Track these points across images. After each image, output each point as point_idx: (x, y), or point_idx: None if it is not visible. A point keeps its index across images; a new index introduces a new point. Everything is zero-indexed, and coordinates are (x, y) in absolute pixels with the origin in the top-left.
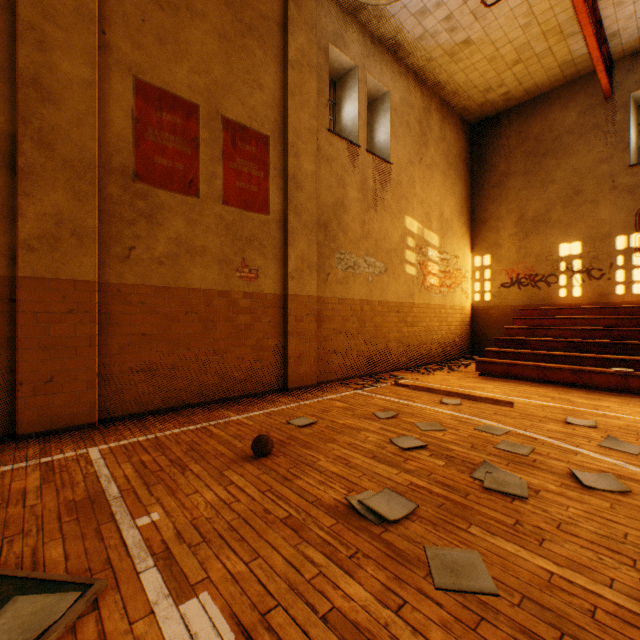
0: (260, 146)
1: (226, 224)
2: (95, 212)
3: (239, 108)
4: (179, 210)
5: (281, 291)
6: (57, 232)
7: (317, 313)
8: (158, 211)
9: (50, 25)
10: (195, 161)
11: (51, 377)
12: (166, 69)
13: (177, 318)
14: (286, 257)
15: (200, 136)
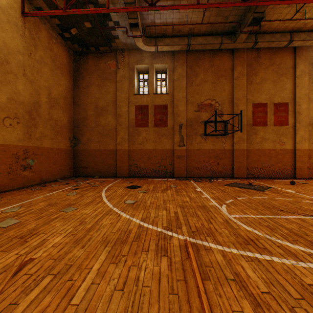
0: (285, 106)
1: (274, 131)
2: (245, 135)
3: (278, 98)
4: (261, 130)
5: (292, 148)
6: (239, 140)
7: (308, 154)
8: (257, 131)
9: (238, 101)
10: (265, 117)
11: (238, 167)
12: (258, 98)
13: (261, 156)
14: (294, 137)
15: (267, 110)
